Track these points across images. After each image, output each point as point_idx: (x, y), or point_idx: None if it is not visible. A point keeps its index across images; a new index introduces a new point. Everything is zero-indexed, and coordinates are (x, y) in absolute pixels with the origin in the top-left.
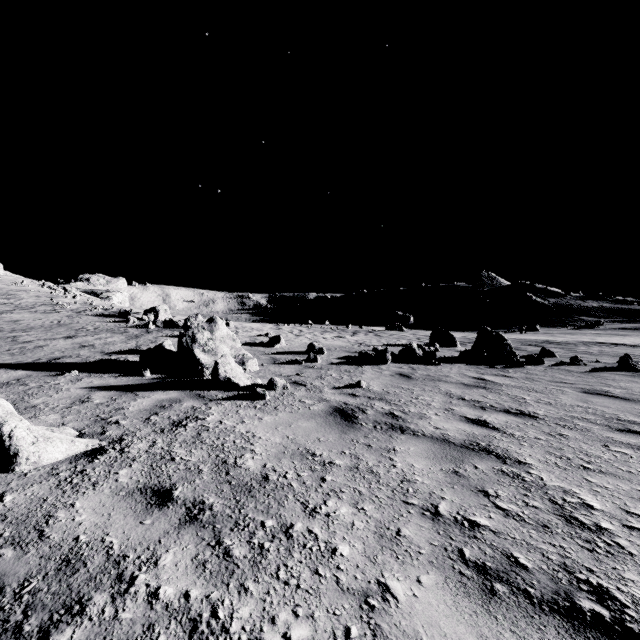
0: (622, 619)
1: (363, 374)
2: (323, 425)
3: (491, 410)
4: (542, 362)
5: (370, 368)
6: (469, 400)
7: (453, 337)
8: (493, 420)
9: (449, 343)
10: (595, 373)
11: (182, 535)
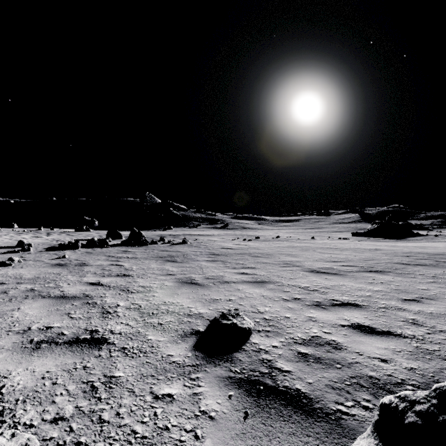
0: (125, 275)
1: (65, 254)
2: (52, 268)
3: (123, 258)
4: (157, 243)
5: (69, 251)
6: (116, 257)
7: (120, 234)
8: (122, 260)
9: (118, 237)
10: (172, 245)
11: (22, 284)
